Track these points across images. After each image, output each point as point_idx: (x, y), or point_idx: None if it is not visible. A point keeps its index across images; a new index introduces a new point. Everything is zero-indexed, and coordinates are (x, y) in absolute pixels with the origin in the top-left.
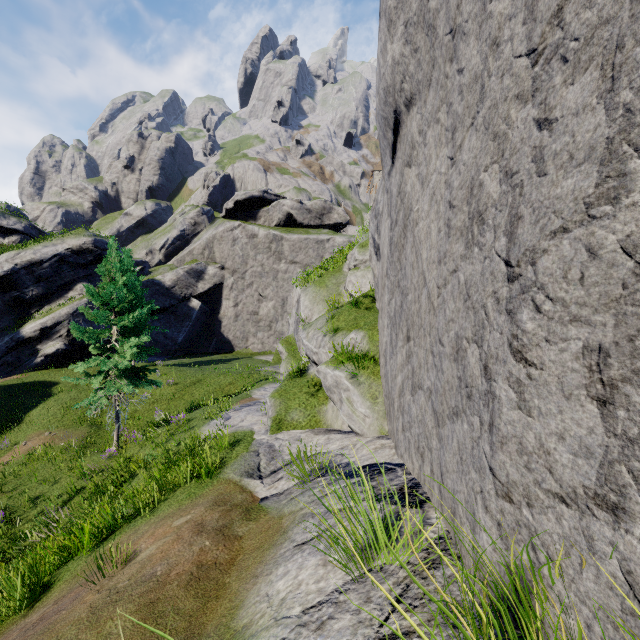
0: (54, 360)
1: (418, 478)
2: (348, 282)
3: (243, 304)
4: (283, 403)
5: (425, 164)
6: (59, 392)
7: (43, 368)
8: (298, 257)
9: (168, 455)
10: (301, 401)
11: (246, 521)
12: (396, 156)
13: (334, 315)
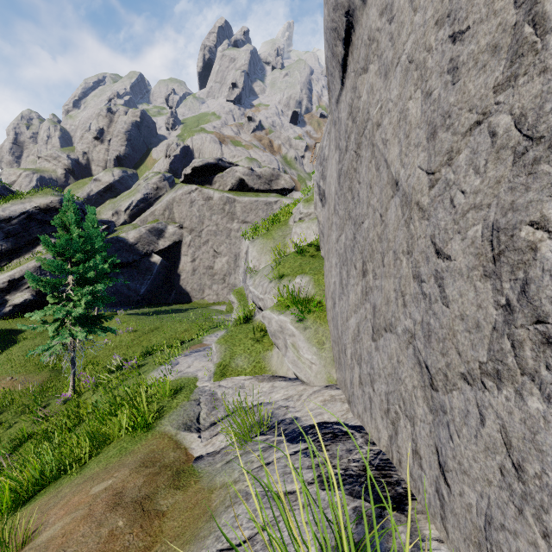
0: (22, 310)
1: (387, 453)
2: (293, 233)
3: (200, 259)
4: (228, 349)
5: (391, 44)
6: (24, 339)
7: (11, 317)
8: (249, 217)
9: (116, 401)
10: (246, 347)
11: (173, 489)
12: (347, 73)
13: (280, 262)
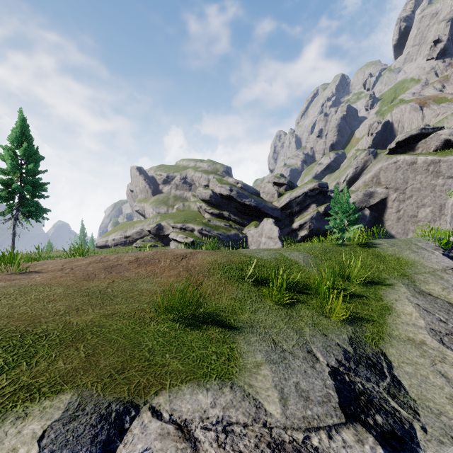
0: (303, 239)
1: None
2: None
3: (403, 210)
4: None
5: None
6: None
7: (299, 242)
8: None
9: None
10: None
11: None
12: None
13: None
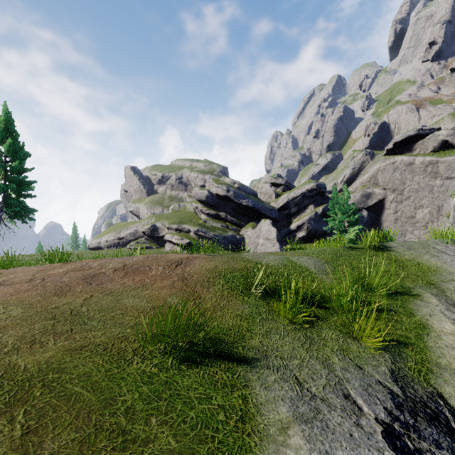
0: (301, 240)
1: None
2: None
3: (401, 211)
4: None
5: None
6: None
7: (297, 243)
8: (453, 174)
9: None
10: None
11: None
12: None
13: None
